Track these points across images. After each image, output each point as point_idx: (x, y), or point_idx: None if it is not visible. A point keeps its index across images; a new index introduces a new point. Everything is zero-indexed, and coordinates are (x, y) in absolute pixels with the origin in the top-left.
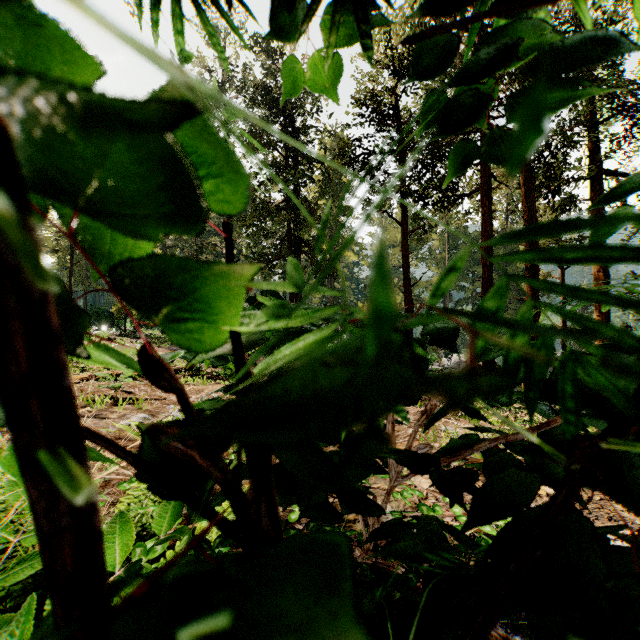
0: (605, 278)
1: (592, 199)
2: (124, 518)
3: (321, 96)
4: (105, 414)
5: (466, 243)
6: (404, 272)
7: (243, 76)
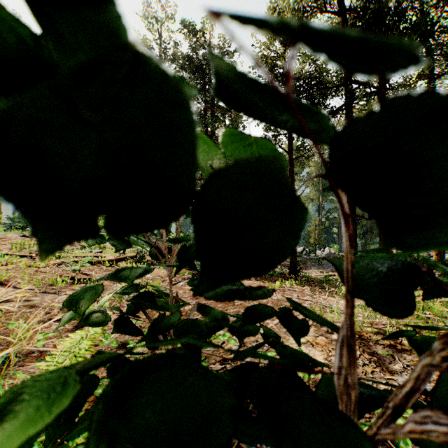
0: None
1: None
2: None
3: None
4: (64, 291)
5: None
6: None
7: (175, 51)
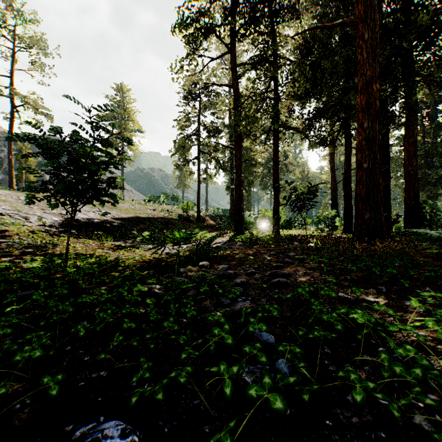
0: None
1: None
2: None
3: None
4: None
5: None
6: None
7: None
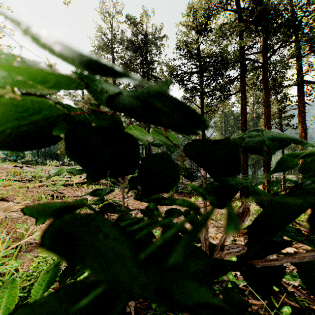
0: (304, 135)
1: (298, 95)
2: (14, 284)
3: (160, 46)
4: None
5: (233, 119)
6: (202, 132)
7: (122, 36)
